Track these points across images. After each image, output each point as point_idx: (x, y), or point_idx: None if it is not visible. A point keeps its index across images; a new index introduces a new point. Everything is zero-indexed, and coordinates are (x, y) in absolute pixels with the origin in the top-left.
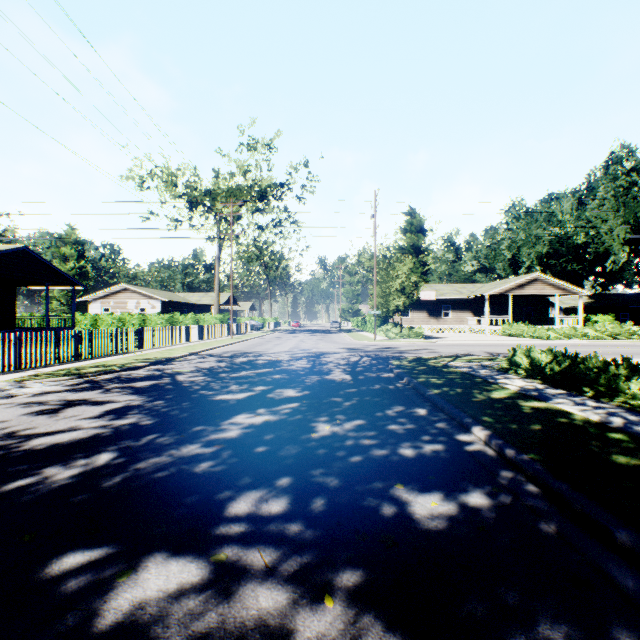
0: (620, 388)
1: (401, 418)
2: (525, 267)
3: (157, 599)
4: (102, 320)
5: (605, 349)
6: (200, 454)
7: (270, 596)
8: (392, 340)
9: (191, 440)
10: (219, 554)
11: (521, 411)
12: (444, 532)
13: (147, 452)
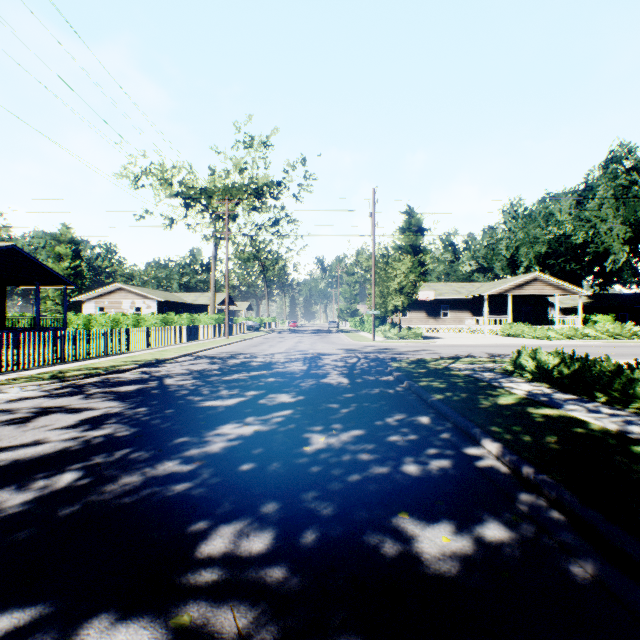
0: (636, 394)
1: (403, 428)
2: (523, 267)
3: None
4: (95, 320)
5: (608, 350)
6: (177, 473)
7: None
8: (390, 341)
9: (169, 455)
10: (181, 615)
11: (532, 420)
12: (460, 579)
13: (117, 471)
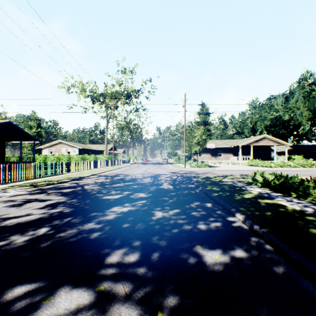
0: (310, 193)
1: (198, 208)
2: (259, 132)
3: (64, 314)
4: (49, 158)
5: (299, 172)
6: (93, 228)
7: (127, 312)
8: (193, 168)
9: (89, 220)
10: (100, 286)
11: (260, 205)
12: (223, 273)
13: (66, 227)
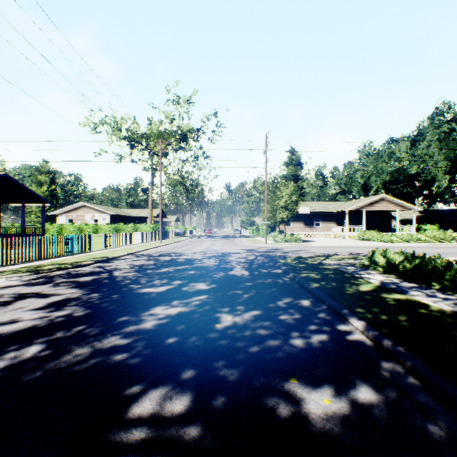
0: None
1: (290, 309)
2: (373, 190)
3: None
4: (66, 228)
5: (435, 250)
6: (118, 345)
7: None
8: (278, 243)
9: (113, 331)
10: None
11: (387, 303)
12: (341, 437)
13: (72, 344)
